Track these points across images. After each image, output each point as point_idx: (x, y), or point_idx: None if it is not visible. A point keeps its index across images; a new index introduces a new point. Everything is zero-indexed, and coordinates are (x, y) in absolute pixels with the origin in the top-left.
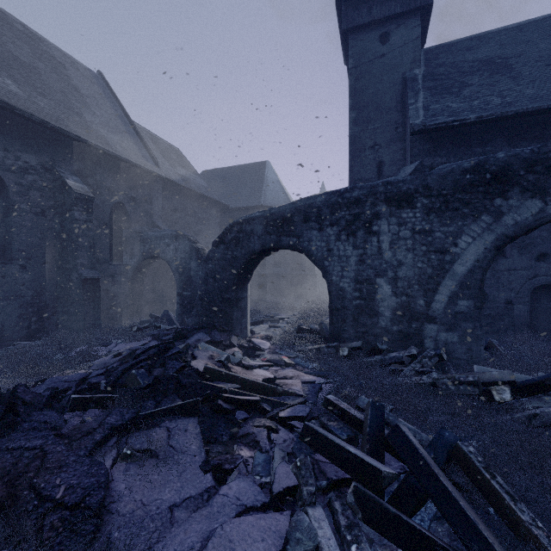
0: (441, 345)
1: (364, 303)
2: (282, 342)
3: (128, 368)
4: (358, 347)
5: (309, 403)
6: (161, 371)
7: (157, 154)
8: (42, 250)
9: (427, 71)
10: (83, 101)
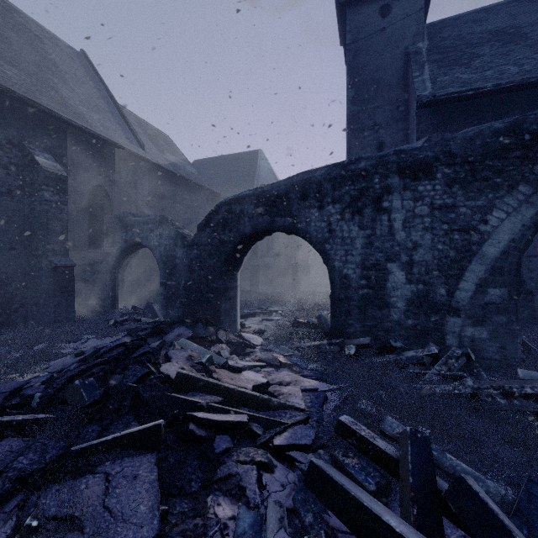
0: (466, 342)
1: (372, 292)
2: (276, 337)
3: (75, 375)
4: (366, 344)
5: (314, 423)
6: (119, 379)
7: (143, 138)
8: (8, 235)
9: (431, 44)
10: (61, 76)
